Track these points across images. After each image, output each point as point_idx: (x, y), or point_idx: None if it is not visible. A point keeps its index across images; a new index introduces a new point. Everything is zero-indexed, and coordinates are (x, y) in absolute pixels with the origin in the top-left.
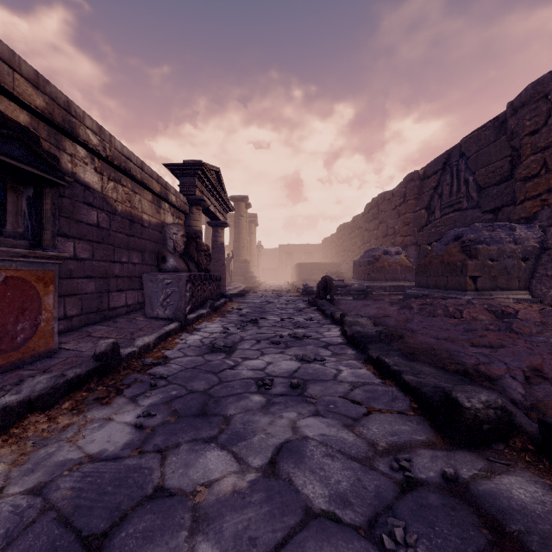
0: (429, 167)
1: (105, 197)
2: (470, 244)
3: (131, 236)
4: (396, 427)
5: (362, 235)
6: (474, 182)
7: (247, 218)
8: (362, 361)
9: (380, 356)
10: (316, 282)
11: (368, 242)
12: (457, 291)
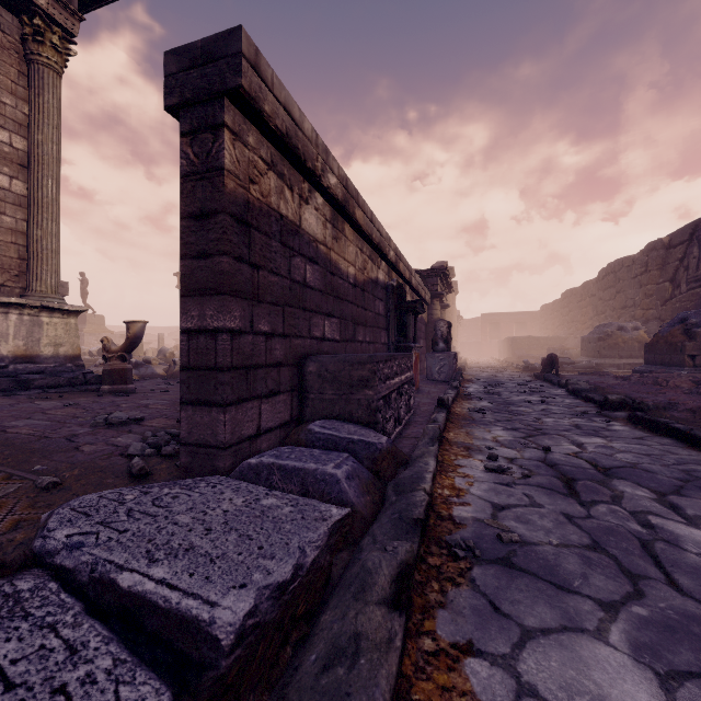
0: (675, 236)
1: None
2: (691, 328)
3: None
4: (586, 409)
5: (595, 304)
6: None
7: None
8: (577, 399)
9: (586, 394)
10: (535, 359)
11: (603, 314)
12: (678, 367)
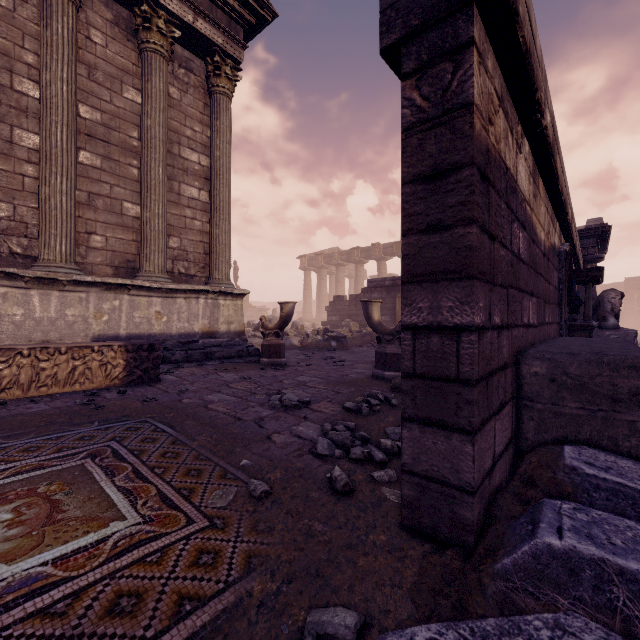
0: None
1: None
2: None
3: None
4: None
5: None
6: None
7: None
8: None
9: None
10: None
11: None
12: None
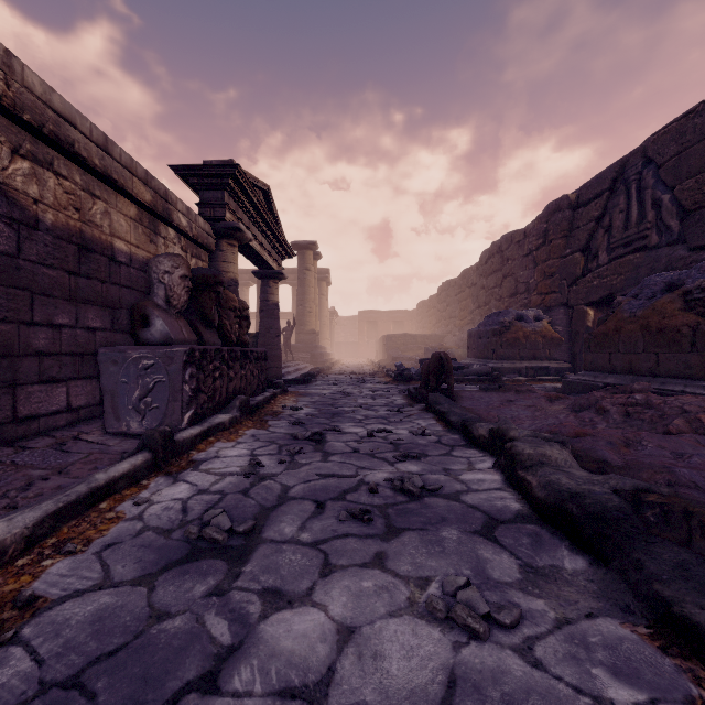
0: (587, 189)
1: (3, 187)
2: (704, 295)
3: (83, 277)
4: None
5: (476, 294)
6: (673, 202)
7: (315, 273)
8: (649, 631)
9: None
10: (411, 361)
11: (486, 305)
12: (681, 379)
